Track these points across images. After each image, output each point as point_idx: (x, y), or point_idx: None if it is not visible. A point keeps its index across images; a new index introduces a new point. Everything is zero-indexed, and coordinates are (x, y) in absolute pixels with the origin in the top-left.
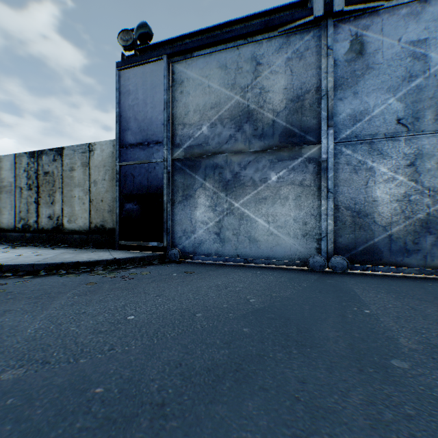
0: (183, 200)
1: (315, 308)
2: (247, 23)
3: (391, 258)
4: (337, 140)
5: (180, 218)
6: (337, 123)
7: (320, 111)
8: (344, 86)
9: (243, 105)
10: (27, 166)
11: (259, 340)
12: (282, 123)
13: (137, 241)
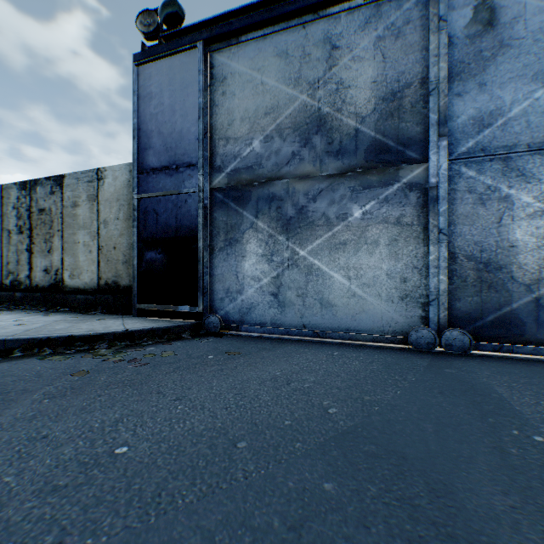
0: (226, 247)
1: (445, 431)
2: None
3: (538, 333)
4: (452, 156)
5: (221, 272)
6: (452, 131)
7: (427, 113)
8: (464, 75)
9: (312, 108)
10: (17, 202)
11: (359, 519)
12: (369, 133)
13: (162, 304)
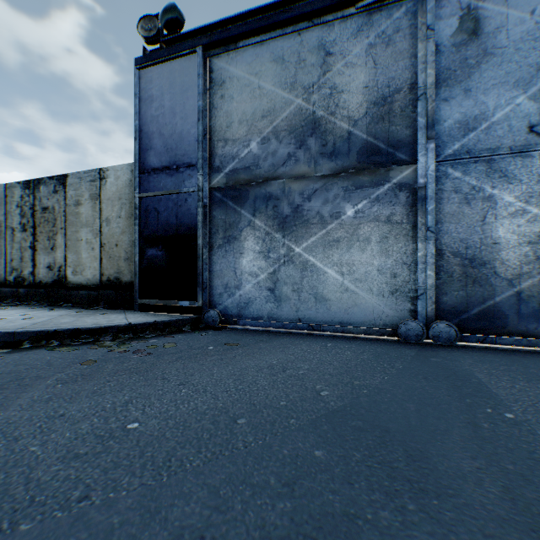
0: (225, 244)
1: (426, 409)
2: (312, 0)
3: (519, 325)
4: (440, 158)
5: (220, 268)
6: (440, 134)
7: (416, 117)
8: (451, 81)
9: (307, 111)
10: (21, 200)
11: (344, 477)
12: (361, 135)
13: (163, 299)
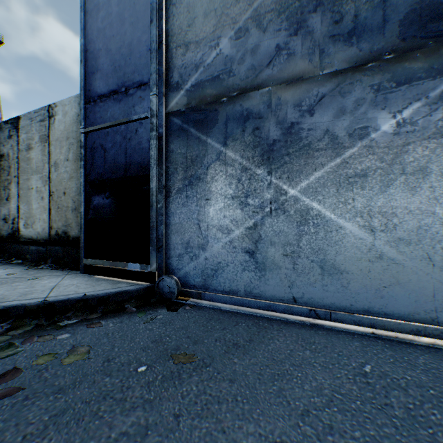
0: (185, 187)
1: None
2: None
3: None
4: None
5: (179, 221)
6: None
7: None
8: None
9: None
10: None
11: None
12: None
13: (110, 260)
